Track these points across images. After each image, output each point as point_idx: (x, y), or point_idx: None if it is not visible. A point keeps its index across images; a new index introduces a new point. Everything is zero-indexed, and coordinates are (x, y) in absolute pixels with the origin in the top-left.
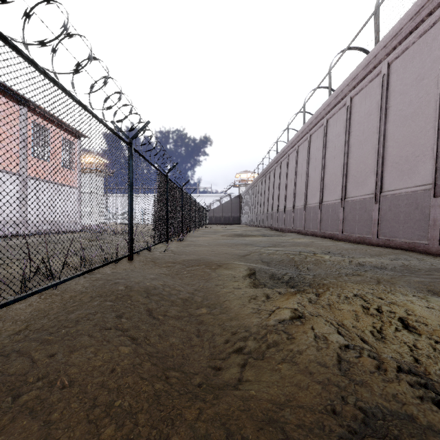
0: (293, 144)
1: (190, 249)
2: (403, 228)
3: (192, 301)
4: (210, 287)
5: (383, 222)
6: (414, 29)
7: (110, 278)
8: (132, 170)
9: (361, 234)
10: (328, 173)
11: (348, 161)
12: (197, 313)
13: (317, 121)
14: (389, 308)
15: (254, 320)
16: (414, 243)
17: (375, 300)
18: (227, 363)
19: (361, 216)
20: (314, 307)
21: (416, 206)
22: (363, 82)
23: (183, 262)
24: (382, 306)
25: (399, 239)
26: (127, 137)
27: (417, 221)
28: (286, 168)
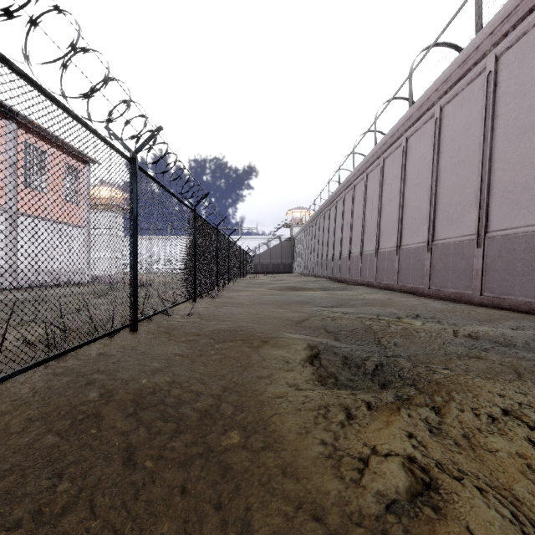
0: (360, 172)
1: (225, 312)
2: (521, 282)
3: (217, 415)
4: (248, 381)
5: (490, 273)
6: None
7: (86, 369)
8: (136, 199)
9: (457, 289)
10: (409, 208)
11: (438, 192)
12: (222, 447)
13: (394, 140)
14: None
15: (331, 486)
16: None
17: None
18: None
19: (457, 264)
20: (443, 448)
21: None
22: (458, 84)
23: (211, 335)
24: None
25: (515, 297)
26: (129, 149)
27: None
28: (351, 203)
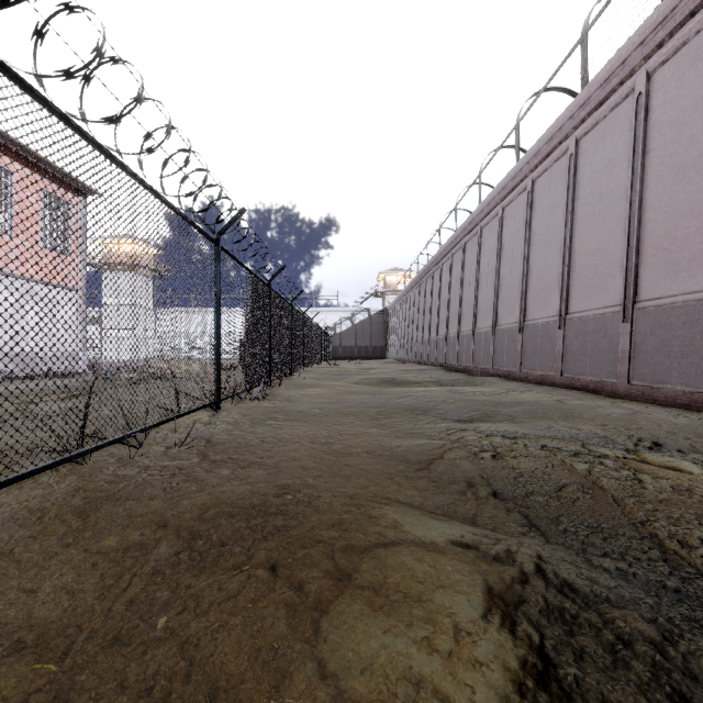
0: (492, 206)
1: (266, 435)
2: None
3: None
4: None
5: None
6: None
7: None
8: None
9: (694, 386)
10: (583, 251)
11: (643, 218)
12: None
13: (552, 147)
14: None
15: None
16: None
17: None
18: None
19: (693, 341)
20: None
21: None
22: (689, 24)
23: (191, 530)
24: None
25: None
26: None
27: None
28: (476, 254)
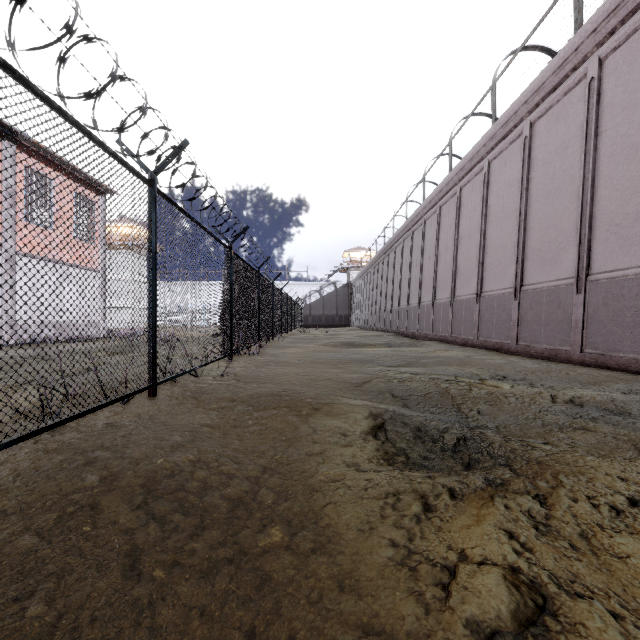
0: (432, 204)
1: (268, 372)
2: (632, 336)
3: (253, 505)
4: (295, 459)
5: (593, 325)
6: None
7: (86, 444)
8: (155, 231)
9: (552, 345)
10: (492, 246)
11: (527, 226)
12: (259, 548)
13: (473, 165)
14: None
15: (407, 608)
16: None
17: None
18: None
19: (552, 314)
20: (556, 553)
21: None
22: (553, 95)
23: (249, 401)
24: None
25: (624, 354)
26: (146, 169)
27: None
28: (421, 241)
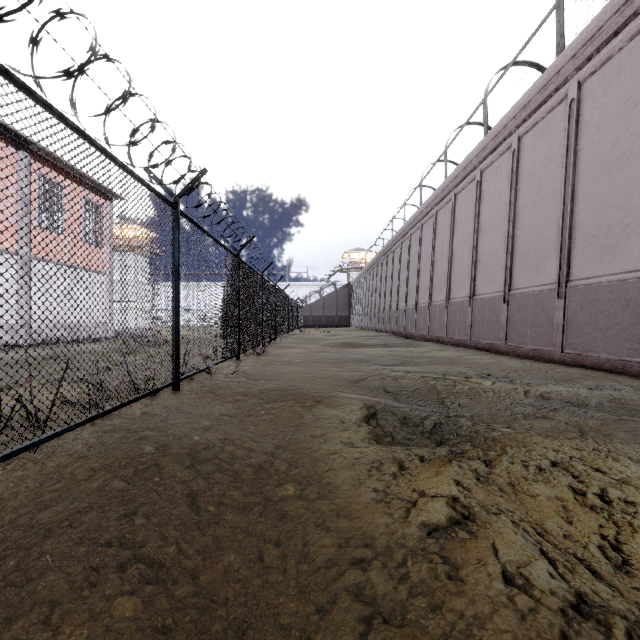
0: (429, 209)
1: (273, 370)
2: (605, 337)
3: (271, 470)
4: (301, 440)
5: (572, 327)
6: (622, 28)
7: (134, 426)
8: (178, 247)
9: (536, 346)
10: (484, 252)
11: (515, 234)
12: (278, 497)
13: (467, 173)
14: (621, 493)
15: (381, 521)
16: (623, 360)
17: (591, 476)
18: (330, 625)
19: (536, 317)
20: (487, 492)
21: (625, 303)
22: (538, 112)
23: (260, 395)
24: (608, 490)
25: (598, 354)
26: (170, 193)
27: (628, 327)
28: (418, 245)
